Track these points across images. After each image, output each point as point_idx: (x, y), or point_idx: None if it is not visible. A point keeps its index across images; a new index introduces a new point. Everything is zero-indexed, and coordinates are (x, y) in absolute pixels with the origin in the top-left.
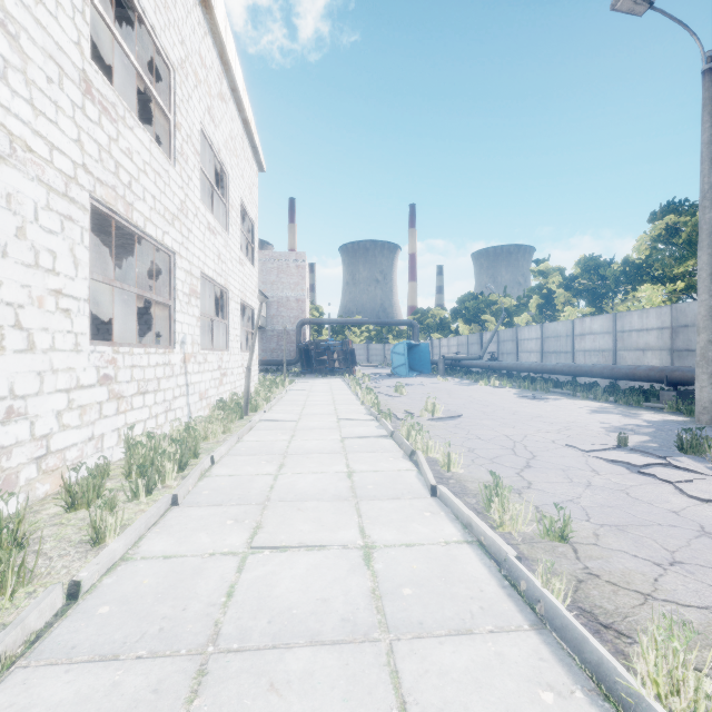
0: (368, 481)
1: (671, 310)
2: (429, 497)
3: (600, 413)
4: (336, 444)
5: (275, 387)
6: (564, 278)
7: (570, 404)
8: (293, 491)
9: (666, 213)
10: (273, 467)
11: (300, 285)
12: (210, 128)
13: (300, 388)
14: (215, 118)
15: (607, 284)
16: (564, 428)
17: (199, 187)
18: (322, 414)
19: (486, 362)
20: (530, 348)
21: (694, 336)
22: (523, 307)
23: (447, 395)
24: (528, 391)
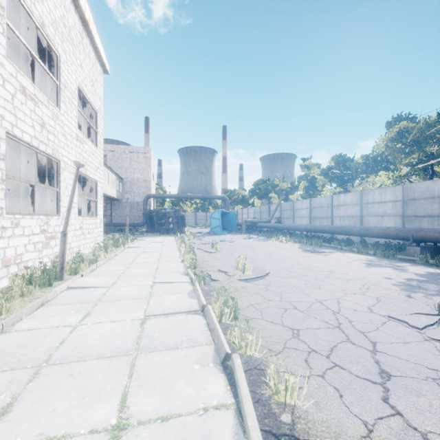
0: None
1: (403, 188)
2: None
3: (374, 266)
4: (132, 331)
5: (113, 246)
6: (323, 169)
7: (344, 257)
8: None
9: (398, 121)
10: None
11: (147, 170)
12: None
13: (137, 246)
14: None
15: (350, 173)
16: (364, 287)
17: (3, 42)
18: (141, 275)
19: (274, 224)
20: (302, 215)
21: (420, 206)
22: (294, 189)
23: (251, 250)
24: (307, 245)
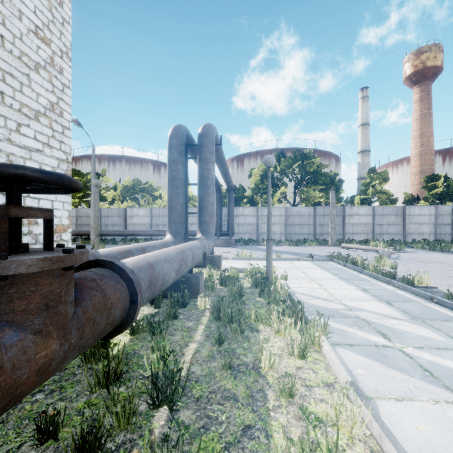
0: None
1: (76, 210)
2: None
3: None
4: None
5: None
6: None
7: None
8: None
9: (74, 174)
10: None
11: None
12: None
13: None
14: None
15: None
16: None
17: None
18: None
19: None
20: None
21: (84, 220)
22: None
23: None
24: None
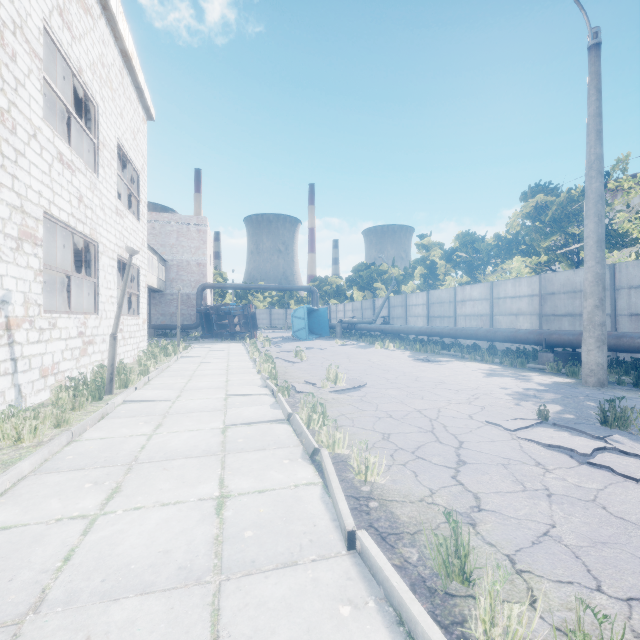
0: (248, 517)
1: (540, 280)
2: (345, 554)
3: (494, 376)
4: (214, 437)
5: (163, 355)
6: (445, 251)
7: (463, 367)
8: (104, 564)
9: (535, 193)
10: (97, 498)
11: (202, 249)
12: (64, 35)
13: (194, 355)
14: (72, 27)
15: (481, 257)
16: (473, 397)
17: (41, 102)
18: (209, 388)
19: (380, 325)
20: (417, 313)
21: (560, 302)
22: (409, 277)
23: (347, 359)
24: (420, 353)
